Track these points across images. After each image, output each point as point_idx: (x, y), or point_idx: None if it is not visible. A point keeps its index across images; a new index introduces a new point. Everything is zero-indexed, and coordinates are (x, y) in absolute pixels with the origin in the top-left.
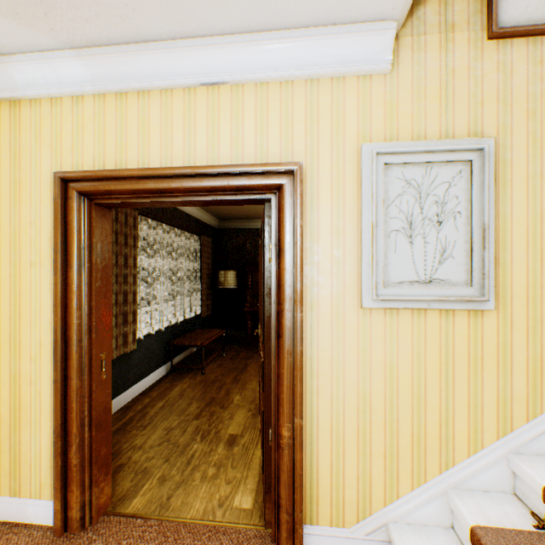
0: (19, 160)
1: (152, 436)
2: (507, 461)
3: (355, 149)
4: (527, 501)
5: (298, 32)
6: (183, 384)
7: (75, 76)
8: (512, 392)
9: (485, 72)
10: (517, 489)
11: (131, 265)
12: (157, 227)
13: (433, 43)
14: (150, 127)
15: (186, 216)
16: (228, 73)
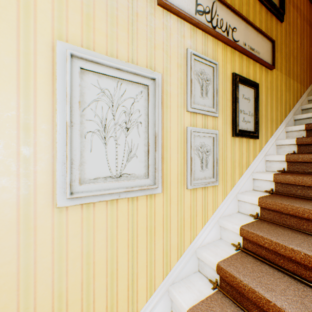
0: None
1: None
2: (168, 292)
3: (50, 44)
4: None
5: None
6: None
7: None
8: (171, 245)
9: (157, 27)
10: (173, 308)
11: None
12: None
13: None
14: None
15: None
16: None
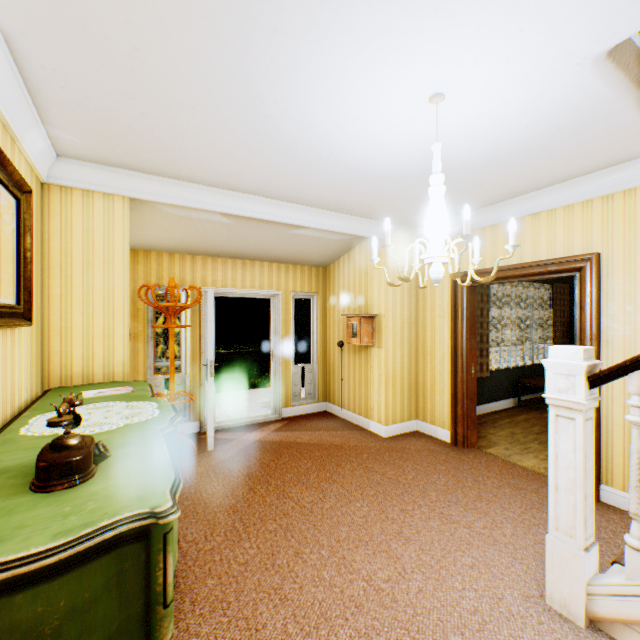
0: None
1: (499, 432)
2: None
3: None
4: None
5: (590, 175)
6: (527, 415)
7: (459, 226)
8: None
9: None
10: None
11: (484, 315)
12: (504, 284)
13: None
14: (497, 243)
15: None
16: (543, 206)
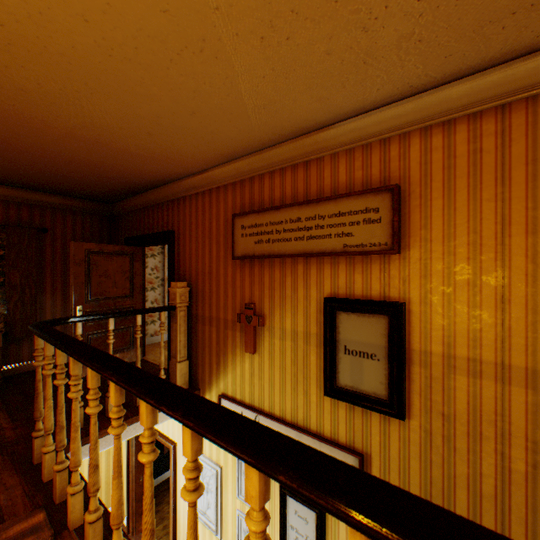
0: None
1: None
2: None
3: None
4: None
5: None
6: None
7: None
8: None
9: None
10: None
11: None
12: None
13: None
14: None
15: None
16: None
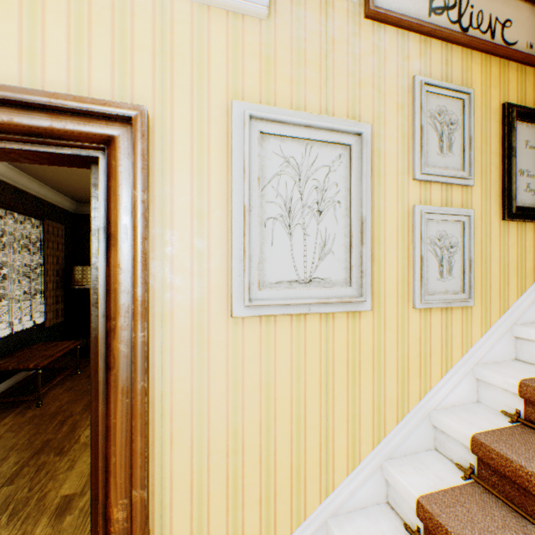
0: None
1: None
2: (382, 470)
3: (224, 107)
4: (400, 510)
5: None
6: (0, 428)
7: None
8: (385, 396)
9: (363, 52)
10: (390, 497)
11: None
12: None
13: (313, 2)
14: None
15: (16, 192)
16: None
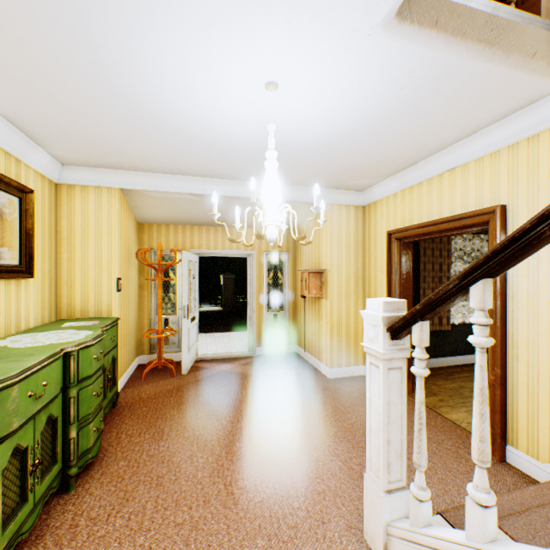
0: (376, 227)
1: (447, 384)
2: None
3: (547, 184)
4: None
5: (492, 126)
6: None
7: (392, 186)
8: None
9: None
10: None
11: (444, 270)
12: (473, 239)
13: None
14: (422, 201)
15: None
16: (457, 161)
